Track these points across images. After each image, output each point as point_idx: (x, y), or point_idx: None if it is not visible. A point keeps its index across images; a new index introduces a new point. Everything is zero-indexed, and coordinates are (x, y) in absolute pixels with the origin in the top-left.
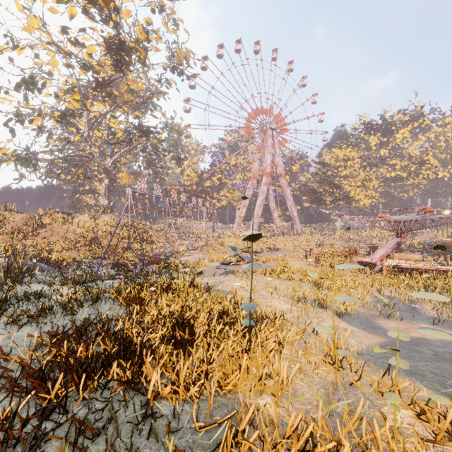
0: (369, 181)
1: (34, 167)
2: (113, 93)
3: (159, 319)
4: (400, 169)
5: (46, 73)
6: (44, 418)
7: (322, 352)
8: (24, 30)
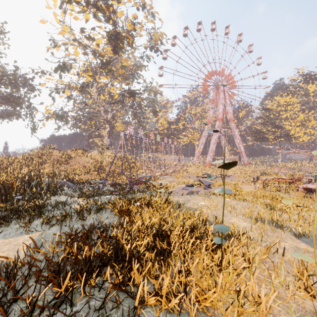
0: (308, 121)
1: (66, 121)
2: (112, 69)
3: (143, 229)
4: None
5: (72, 59)
6: (54, 311)
7: (291, 274)
8: (59, 34)
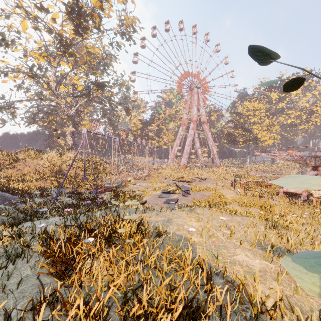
0: (272, 126)
1: (12, 113)
2: (74, 53)
3: None
4: (294, 118)
5: (15, 31)
6: None
7: None
8: None
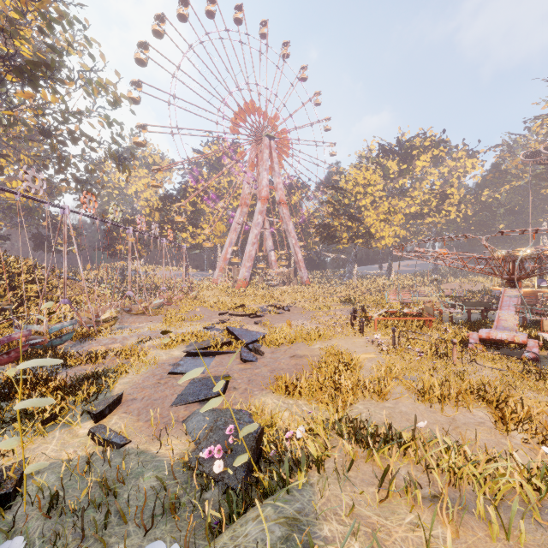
0: (394, 214)
1: None
2: None
3: None
4: (420, 204)
5: None
6: None
7: None
8: None
